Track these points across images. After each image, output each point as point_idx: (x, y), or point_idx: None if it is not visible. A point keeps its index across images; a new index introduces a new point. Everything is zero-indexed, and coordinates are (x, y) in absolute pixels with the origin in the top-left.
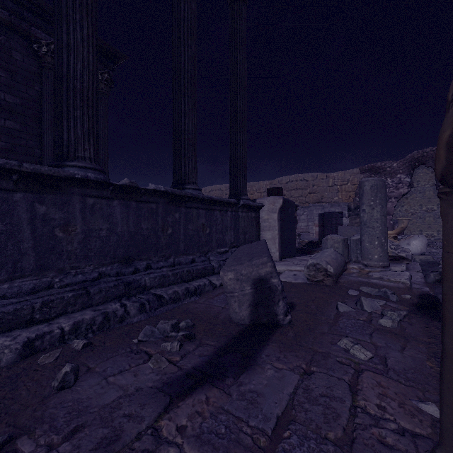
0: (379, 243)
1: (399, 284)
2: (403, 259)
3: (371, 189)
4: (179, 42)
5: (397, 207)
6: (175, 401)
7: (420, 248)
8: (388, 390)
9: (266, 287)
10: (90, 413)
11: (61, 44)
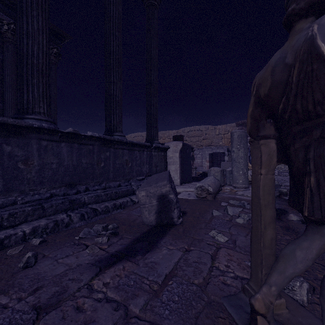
0: (243, 172)
1: None
2: None
3: (238, 137)
4: (109, 33)
5: None
6: (103, 270)
7: None
8: (233, 257)
9: (166, 200)
10: (46, 279)
11: (22, 32)
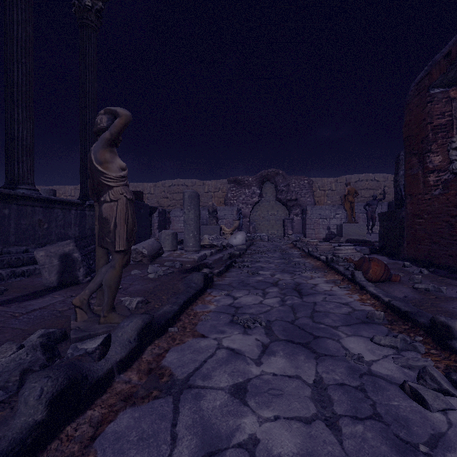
0: (193, 235)
1: (191, 259)
2: (216, 246)
3: (189, 198)
4: (12, 58)
5: (253, 212)
6: None
7: (241, 240)
8: None
9: (70, 259)
10: None
11: None
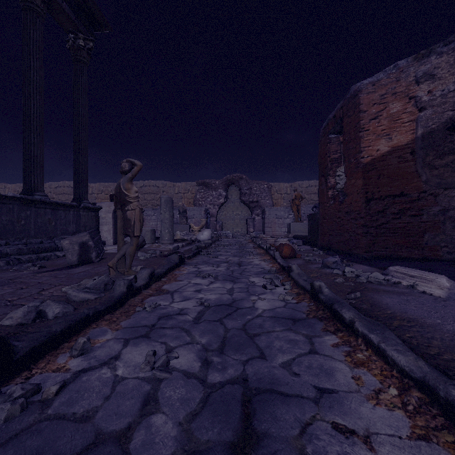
0: (168, 231)
1: (168, 249)
2: (186, 240)
3: (165, 202)
4: (29, 96)
5: (220, 212)
6: (40, 273)
7: (207, 236)
8: None
9: (86, 246)
10: (5, 277)
11: None
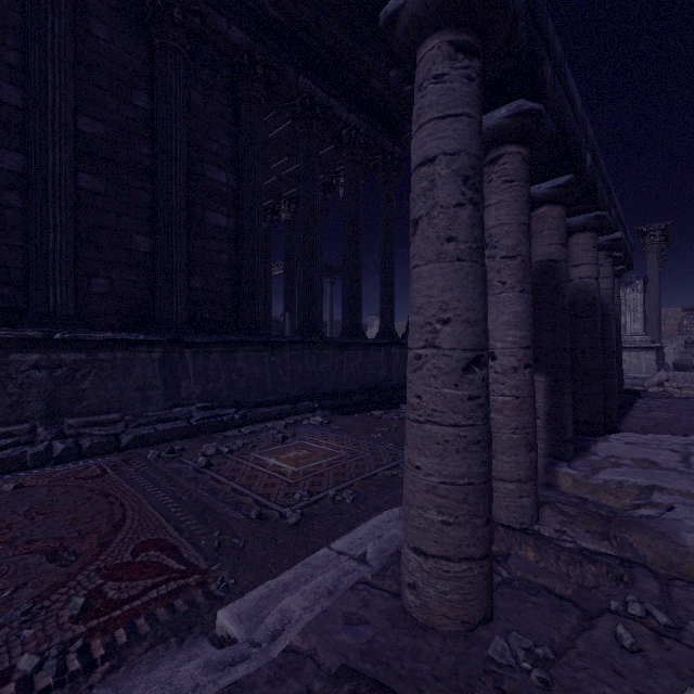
0: None
1: None
2: None
3: None
4: None
5: None
6: None
7: None
8: None
9: None
10: None
11: None
